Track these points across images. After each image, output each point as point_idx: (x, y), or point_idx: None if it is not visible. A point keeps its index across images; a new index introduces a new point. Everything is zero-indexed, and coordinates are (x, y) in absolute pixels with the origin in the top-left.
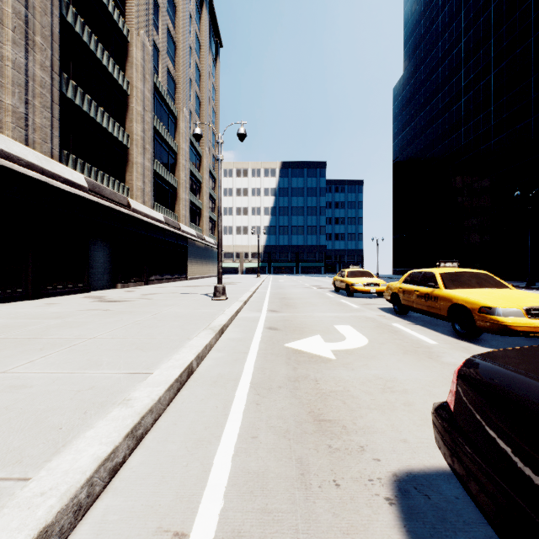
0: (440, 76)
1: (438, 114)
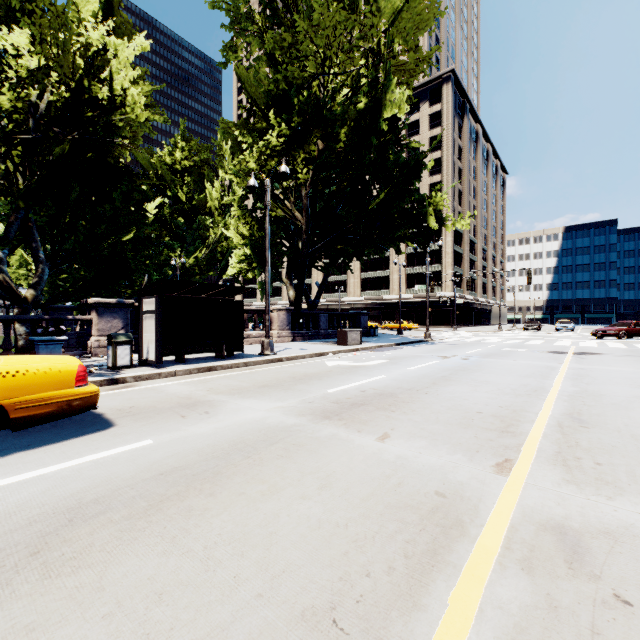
0: None
1: None
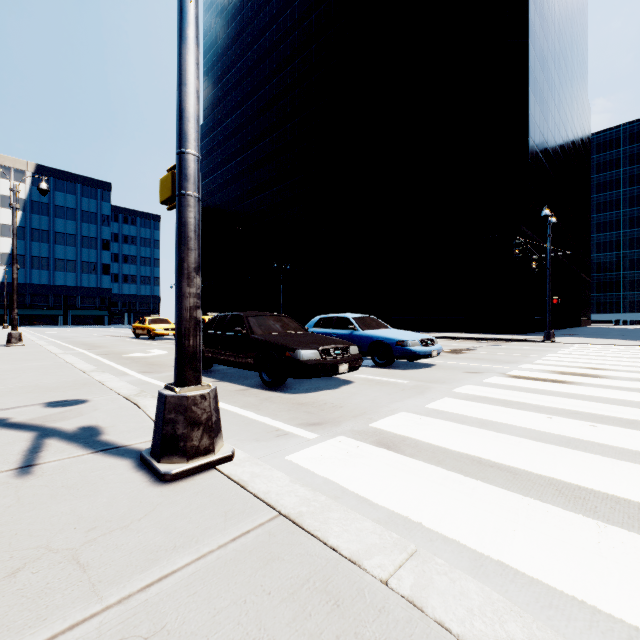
0: (234, 146)
1: (232, 179)
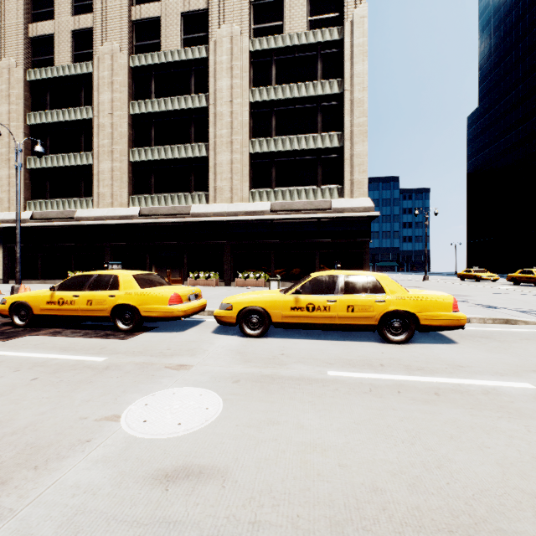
0: (514, 117)
1: (512, 147)
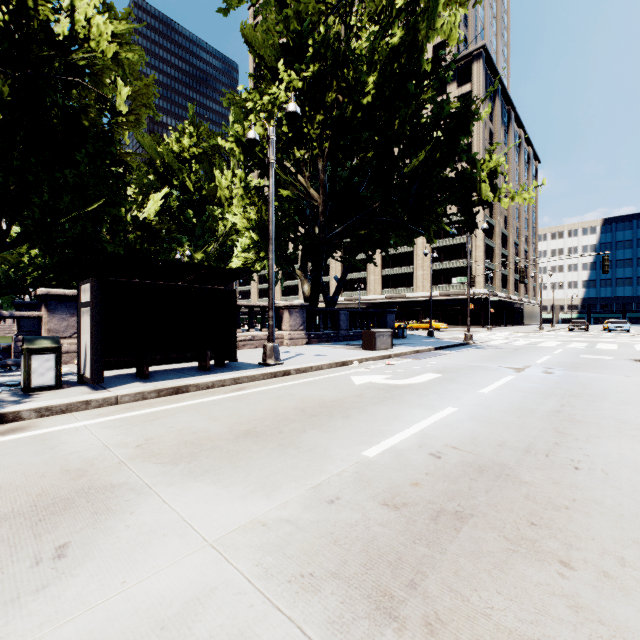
0: None
1: None
